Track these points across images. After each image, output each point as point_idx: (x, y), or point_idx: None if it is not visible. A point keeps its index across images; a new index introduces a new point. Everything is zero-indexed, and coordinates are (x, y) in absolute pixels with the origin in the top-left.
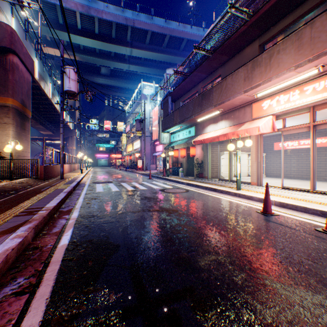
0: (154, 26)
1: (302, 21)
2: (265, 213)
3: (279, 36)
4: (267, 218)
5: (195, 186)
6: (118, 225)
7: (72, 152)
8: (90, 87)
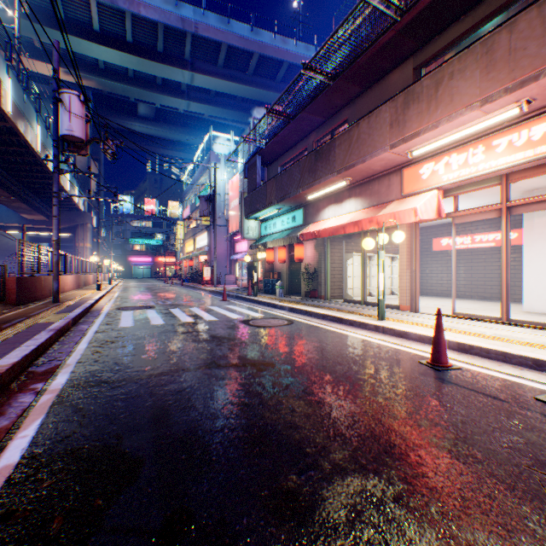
0: (233, 36)
1: (487, 28)
2: (436, 365)
3: (448, 54)
4: (443, 376)
5: (305, 314)
6: (149, 404)
7: (85, 252)
8: (119, 138)
